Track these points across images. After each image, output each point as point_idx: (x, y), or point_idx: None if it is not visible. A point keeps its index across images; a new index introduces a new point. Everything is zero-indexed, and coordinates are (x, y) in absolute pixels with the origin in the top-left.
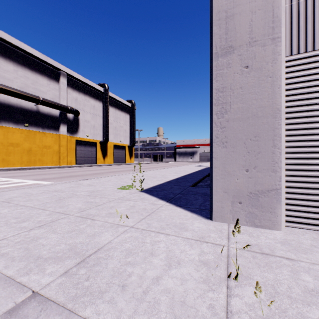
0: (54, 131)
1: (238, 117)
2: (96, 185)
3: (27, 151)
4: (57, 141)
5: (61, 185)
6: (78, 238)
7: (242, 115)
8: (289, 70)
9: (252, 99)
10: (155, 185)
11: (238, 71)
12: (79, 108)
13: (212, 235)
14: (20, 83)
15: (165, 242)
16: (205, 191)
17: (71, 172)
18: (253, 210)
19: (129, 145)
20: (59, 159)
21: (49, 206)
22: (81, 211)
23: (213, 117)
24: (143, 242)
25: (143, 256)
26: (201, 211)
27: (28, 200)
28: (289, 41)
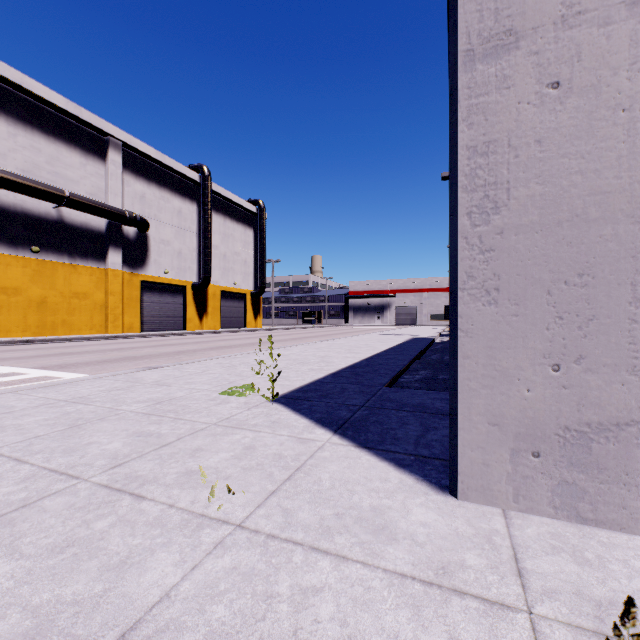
0: (94, 262)
1: (529, 221)
2: (172, 383)
3: (36, 305)
4: (101, 283)
5: (92, 384)
6: (72, 576)
7: (542, 217)
8: None
9: (572, 172)
10: (305, 384)
11: (531, 97)
12: (149, 216)
13: (468, 557)
14: (21, 162)
15: (334, 597)
16: (420, 400)
17: (127, 348)
18: (574, 476)
19: (253, 291)
20: (106, 320)
21: (37, 449)
22: (116, 464)
23: (459, 223)
24: (269, 598)
25: None
26: (421, 464)
27: None
28: None
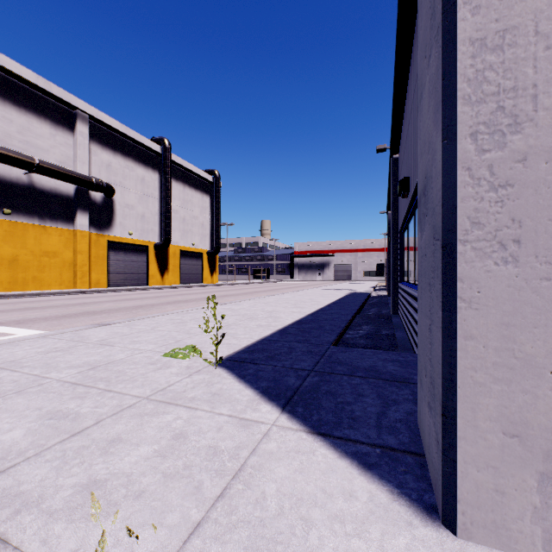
0: (64, 224)
1: None
2: (117, 342)
3: (8, 262)
4: (70, 243)
5: (32, 345)
6: None
7: None
8: None
9: None
10: (252, 342)
11: None
12: (114, 183)
13: None
14: None
15: None
16: (371, 362)
17: (90, 303)
18: None
19: (209, 251)
20: (75, 277)
21: None
22: None
23: (458, 149)
24: None
25: None
26: (391, 462)
27: None
28: None
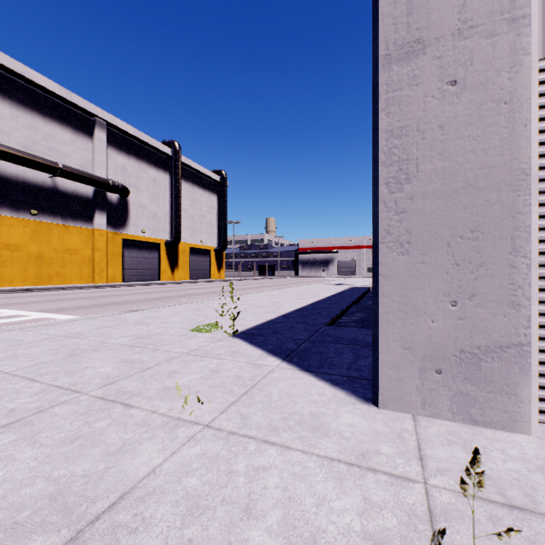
0: (83, 223)
1: (433, 189)
2: (150, 322)
3: (35, 259)
4: (89, 241)
5: (85, 323)
6: (81, 459)
7: (443, 186)
8: (544, 88)
9: (466, 151)
10: (260, 323)
11: (434, 92)
12: (129, 184)
13: (382, 447)
14: (22, 139)
15: (279, 473)
16: (354, 336)
17: (111, 295)
18: (467, 388)
19: (216, 248)
20: (93, 272)
21: (45, 372)
22: (109, 383)
23: (379, 191)
24: (230, 473)
25: (227, 521)
26: (351, 383)
27: (8, 356)
28: (544, 27)
